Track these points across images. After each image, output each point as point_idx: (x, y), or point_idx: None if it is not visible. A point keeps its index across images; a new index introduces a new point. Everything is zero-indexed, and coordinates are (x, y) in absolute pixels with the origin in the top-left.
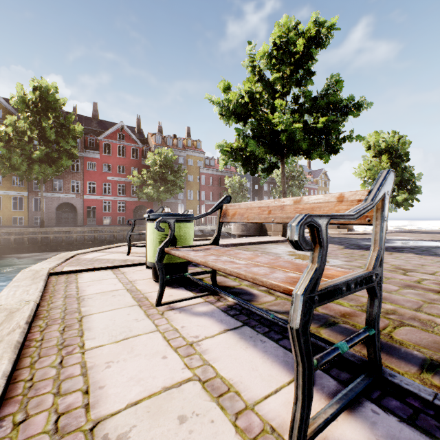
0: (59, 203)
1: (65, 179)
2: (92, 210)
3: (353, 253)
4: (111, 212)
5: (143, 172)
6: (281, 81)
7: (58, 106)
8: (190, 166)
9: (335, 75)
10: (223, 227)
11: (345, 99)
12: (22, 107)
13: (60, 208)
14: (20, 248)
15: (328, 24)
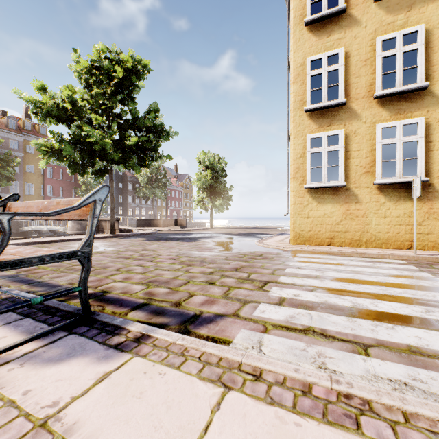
0: None
1: None
2: None
3: (141, 243)
4: None
5: None
6: (103, 97)
7: None
8: (29, 154)
9: (155, 104)
10: (62, 226)
11: (159, 125)
12: None
13: None
14: None
15: (143, 63)
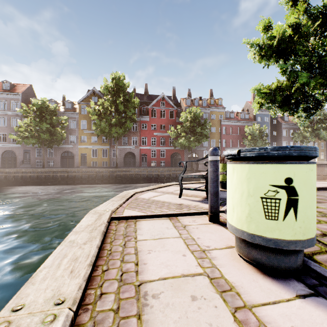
0: (125, 152)
1: (129, 137)
2: (144, 156)
3: None
4: (155, 157)
5: (177, 127)
6: None
7: (125, 88)
8: (212, 120)
9: None
10: None
11: None
12: (106, 92)
13: (126, 155)
14: (105, 181)
15: None
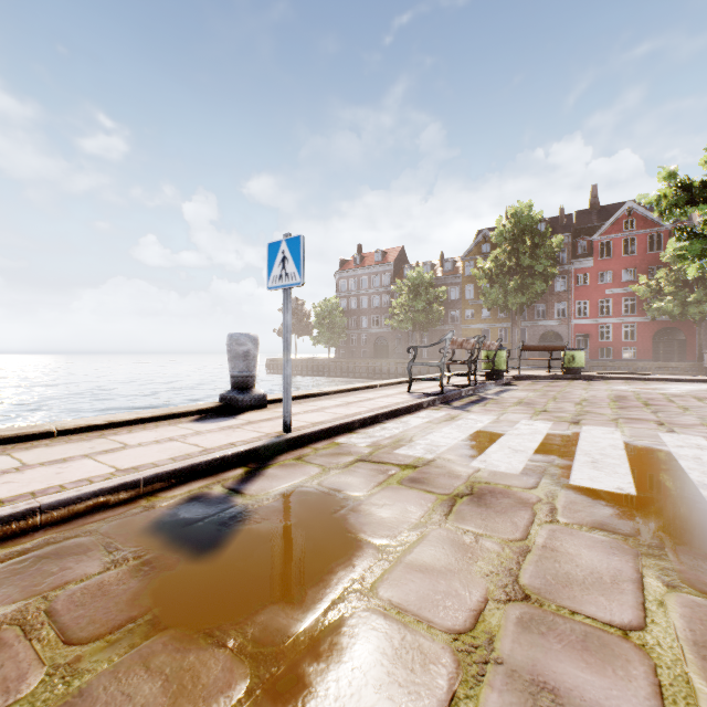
0: (541, 332)
1: (548, 303)
2: (582, 338)
3: None
4: (610, 340)
5: (656, 276)
6: None
7: (533, 225)
8: None
9: None
10: None
11: None
12: (500, 241)
13: (542, 338)
14: None
15: None
